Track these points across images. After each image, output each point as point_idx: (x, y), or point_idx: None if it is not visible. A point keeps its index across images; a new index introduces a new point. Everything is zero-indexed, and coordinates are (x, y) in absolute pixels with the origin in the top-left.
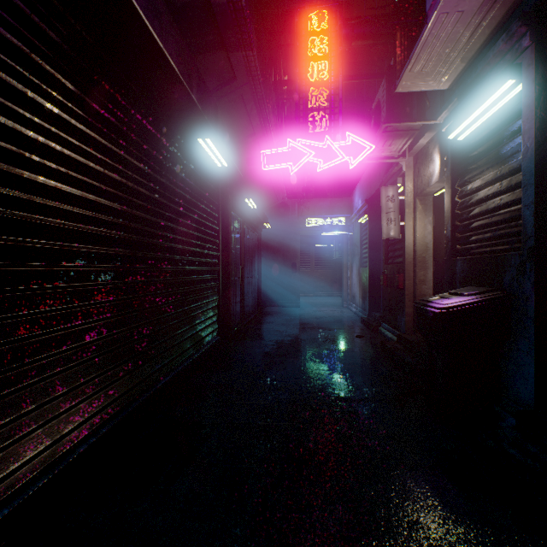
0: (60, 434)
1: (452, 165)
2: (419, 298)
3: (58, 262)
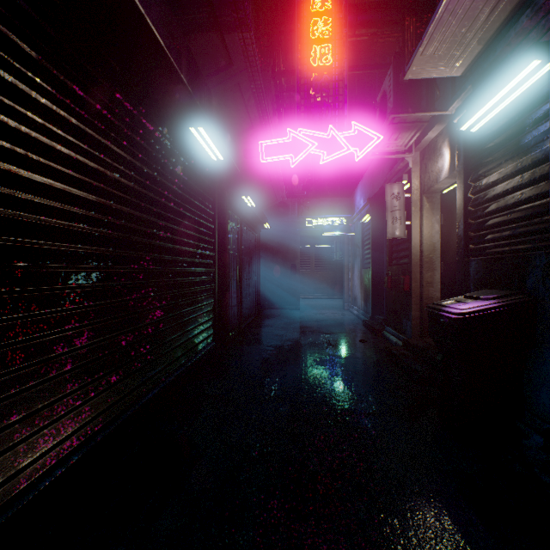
0: (15, 469)
1: (465, 158)
2: (426, 301)
3: (12, 262)
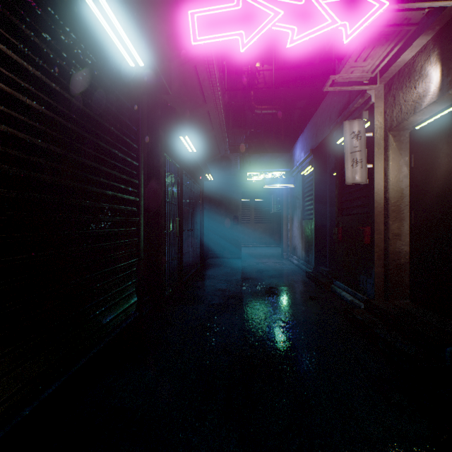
0: None
1: None
2: (392, 256)
3: None
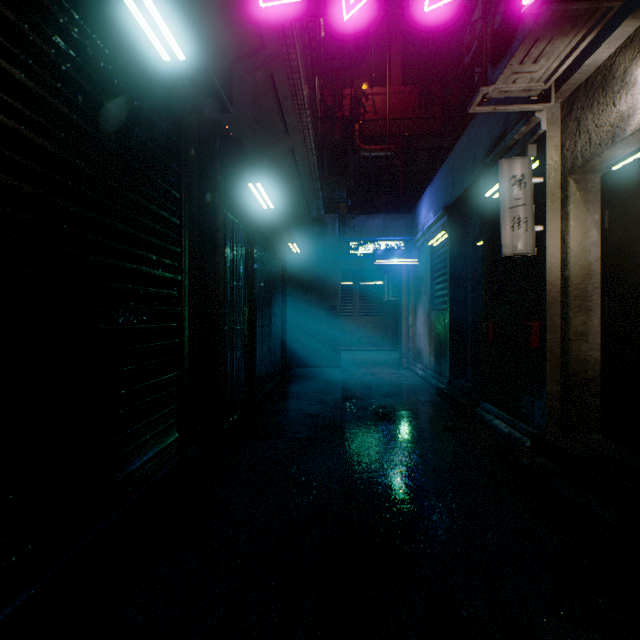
0: None
1: None
2: (575, 367)
3: None
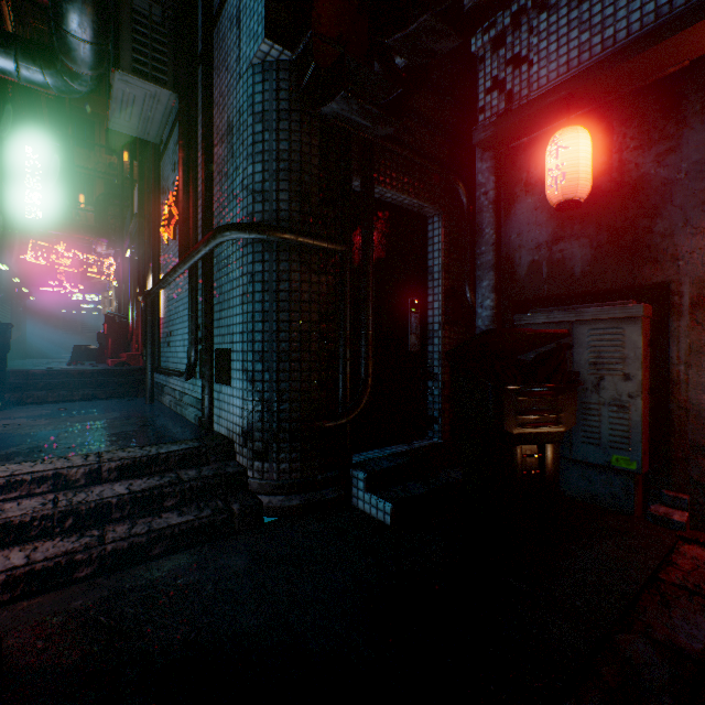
0: None
1: (116, 294)
2: None
3: None
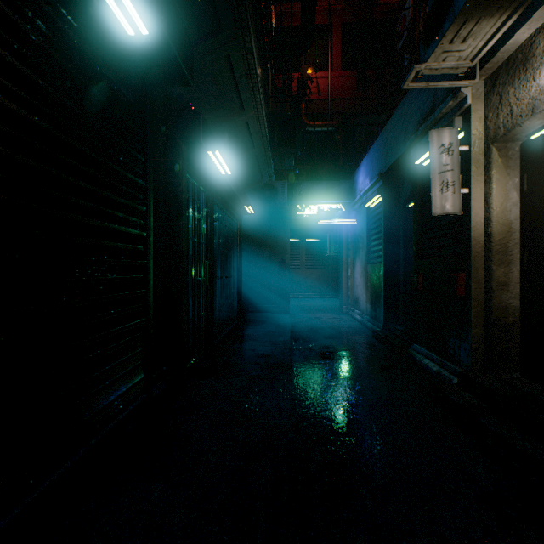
0: None
1: None
2: (497, 313)
3: None
